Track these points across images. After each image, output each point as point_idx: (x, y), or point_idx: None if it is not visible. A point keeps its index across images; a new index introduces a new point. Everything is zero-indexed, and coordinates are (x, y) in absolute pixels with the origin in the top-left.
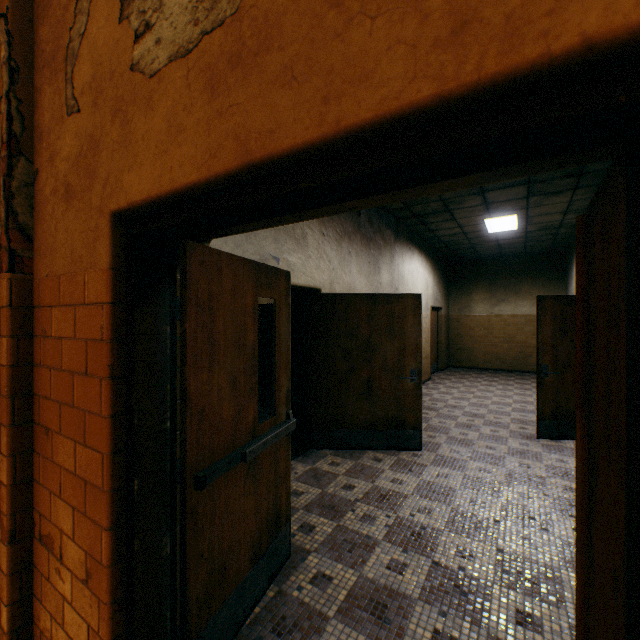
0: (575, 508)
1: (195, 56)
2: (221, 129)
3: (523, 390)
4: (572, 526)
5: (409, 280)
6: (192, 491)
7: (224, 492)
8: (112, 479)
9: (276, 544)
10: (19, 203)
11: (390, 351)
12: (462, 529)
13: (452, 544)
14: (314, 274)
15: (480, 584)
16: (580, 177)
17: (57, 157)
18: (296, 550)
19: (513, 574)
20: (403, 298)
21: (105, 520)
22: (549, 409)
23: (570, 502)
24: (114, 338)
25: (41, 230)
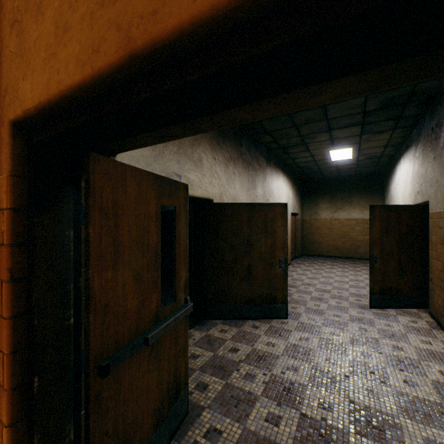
0: None
1: None
2: (103, 20)
3: (355, 271)
4: (403, 379)
5: (276, 194)
6: (96, 379)
7: (128, 373)
8: (12, 377)
9: (176, 406)
10: None
11: (264, 246)
12: (321, 384)
13: (315, 397)
14: (208, 188)
15: (339, 433)
16: (399, 120)
17: None
18: (193, 407)
19: (364, 423)
20: (274, 206)
21: (5, 417)
22: (378, 287)
23: (399, 358)
24: (14, 242)
25: None
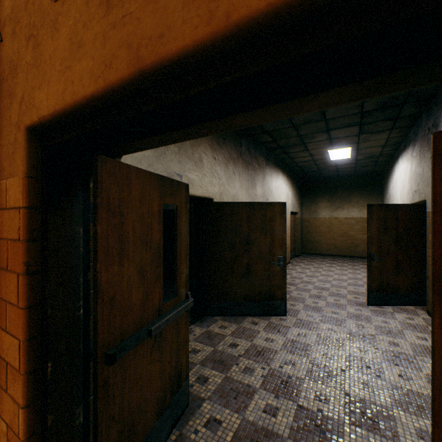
0: (432, 386)
1: None
2: (115, 40)
3: (354, 270)
4: (398, 373)
5: (276, 193)
6: (103, 366)
7: (133, 363)
8: (27, 363)
9: (178, 397)
10: None
11: (263, 244)
12: (318, 377)
13: (311, 390)
14: (208, 187)
15: (334, 423)
16: (396, 120)
17: None
18: (194, 398)
19: (358, 414)
20: (273, 205)
21: (21, 399)
22: (375, 284)
23: (394, 354)
24: (29, 238)
25: None
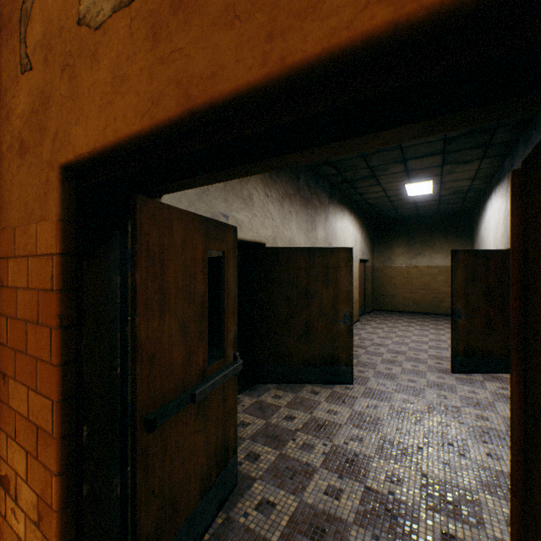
0: (510, 452)
1: (138, 4)
2: (163, 76)
3: (437, 330)
4: (486, 451)
5: (341, 236)
6: (143, 433)
7: (175, 431)
8: (61, 425)
9: (224, 474)
10: None
11: (326, 297)
12: (390, 456)
13: (382, 470)
14: (259, 230)
15: (408, 508)
16: (487, 148)
17: (12, 115)
18: (243, 478)
19: (437, 497)
20: (337, 251)
21: (54, 466)
22: (461, 347)
23: (483, 429)
24: (64, 288)
25: None
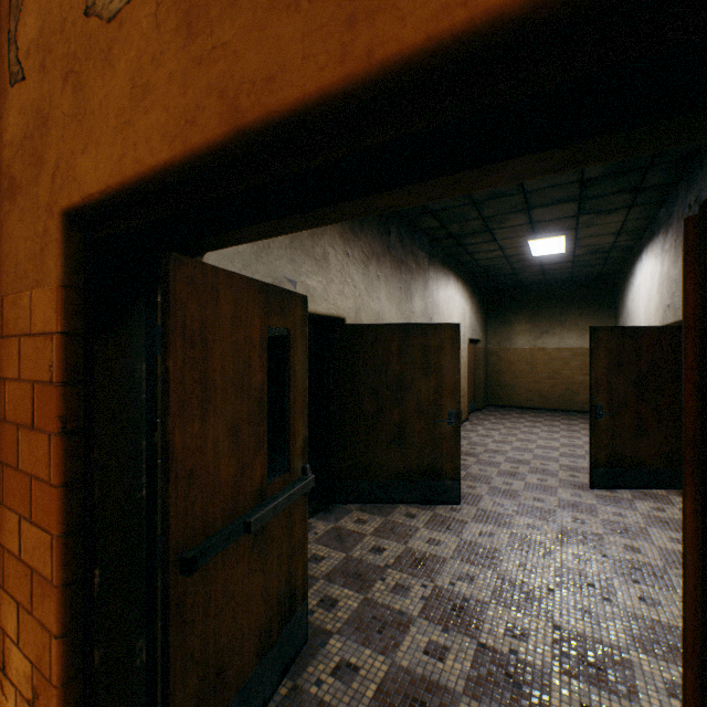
0: (683, 607)
1: None
2: (201, 83)
3: (571, 432)
4: (638, 595)
5: (444, 309)
6: (178, 577)
7: (222, 573)
8: (64, 569)
9: (290, 628)
10: None
11: (425, 390)
12: (511, 601)
13: (500, 620)
14: (337, 301)
15: (536, 672)
16: (637, 193)
17: None
18: (315, 632)
19: (574, 658)
20: (440, 329)
21: (54, 624)
22: (604, 455)
23: (633, 565)
24: (67, 380)
25: None
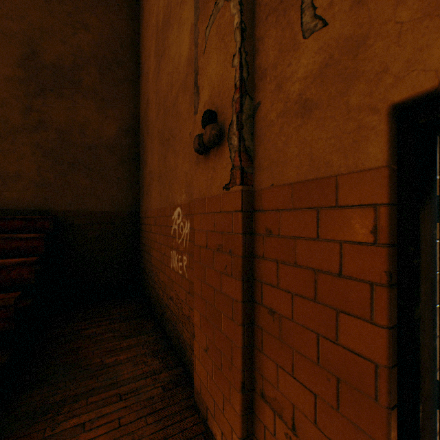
0: None
1: None
2: None
3: None
4: None
5: None
6: None
7: None
8: (388, 395)
9: None
10: (245, 131)
11: None
12: None
13: None
14: None
15: None
16: None
17: (286, 82)
18: None
19: None
20: None
21: (379, 436)
22: None
23: None
24: (390, 242)
25: (263, 149)
